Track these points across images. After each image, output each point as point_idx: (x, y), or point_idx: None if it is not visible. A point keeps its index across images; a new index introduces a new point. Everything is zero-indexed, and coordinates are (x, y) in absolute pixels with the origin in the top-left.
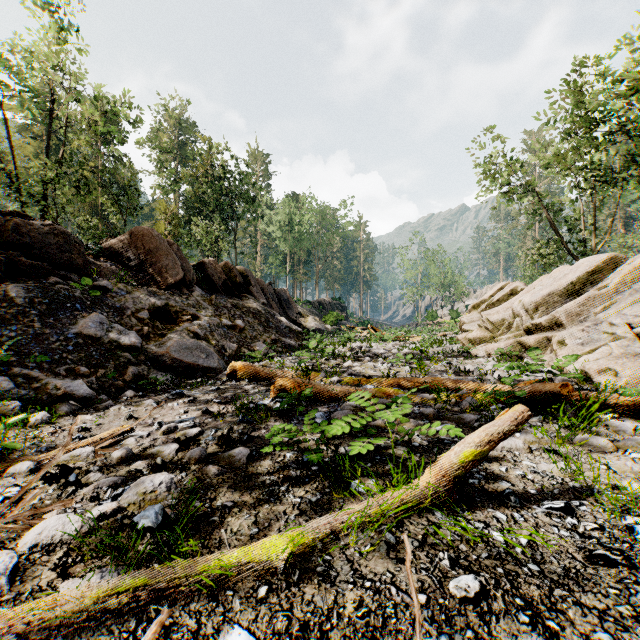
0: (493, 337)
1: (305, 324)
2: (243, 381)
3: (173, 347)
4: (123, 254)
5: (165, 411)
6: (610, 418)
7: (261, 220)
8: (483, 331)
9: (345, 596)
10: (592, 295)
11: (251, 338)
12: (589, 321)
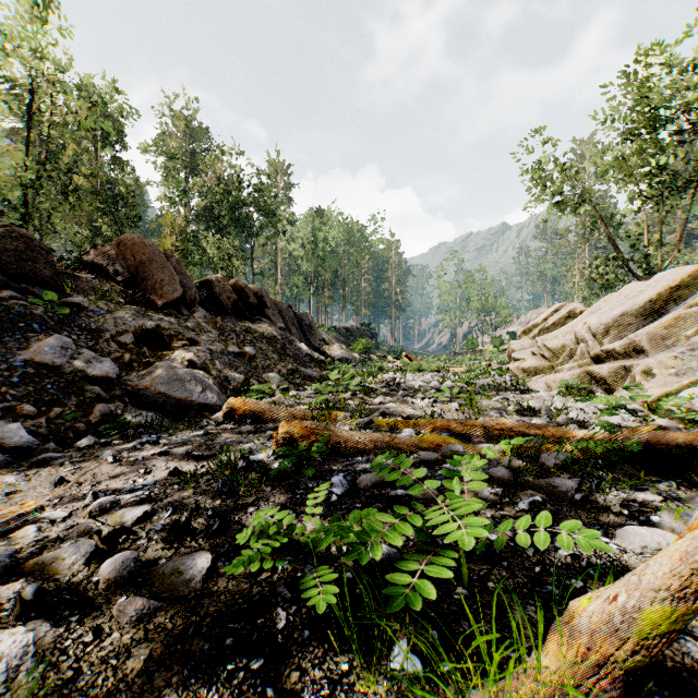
0: (552, 366)
1: (330, 352)
2: (243, 423)
3: (160, 378)
4: (109, 267)
5: (119, 470)
6: None
7: (281, 237)
8: (539, 359)
9: None
10: (681, 314)
11: (263, 368)
12: (681, 346)
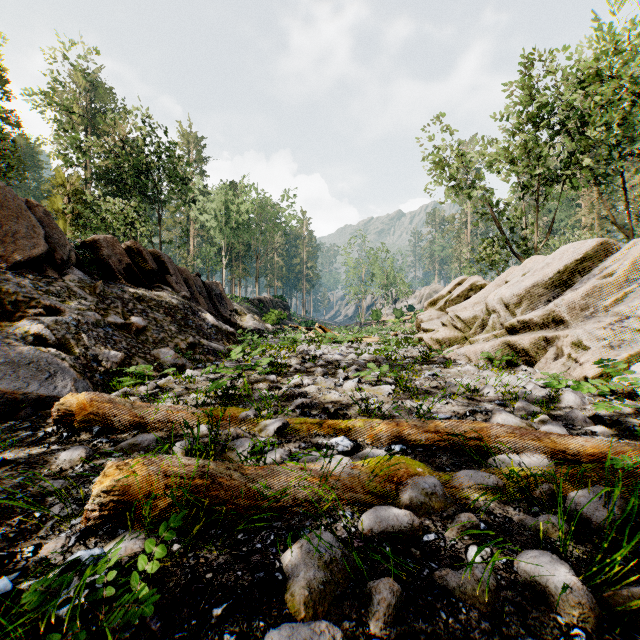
0: (465, 337)
1: (242, 323)
2: (86, 433)
3: None
4: None
5: None
6: None
7: (193, 206)
8: (452, 330)
9: None
10: (598, 284)
11: (155, 342)
12: (605, 316)
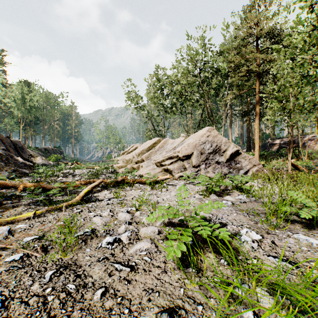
0: (126, 165)
1: (35, 161)
2: None
3: None
4: None
5: None
6: (137, 184)
7: None
8: (123, 163)
9: (49, 217)
10: (152, 151)
11: None
12: (150, 159)
